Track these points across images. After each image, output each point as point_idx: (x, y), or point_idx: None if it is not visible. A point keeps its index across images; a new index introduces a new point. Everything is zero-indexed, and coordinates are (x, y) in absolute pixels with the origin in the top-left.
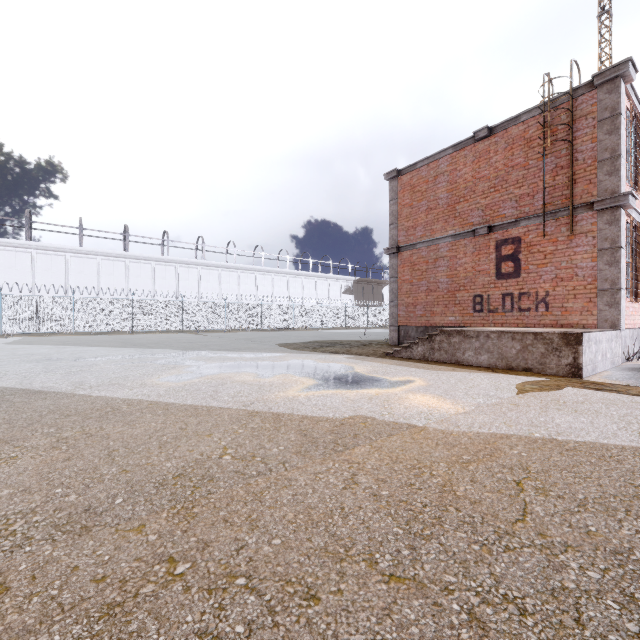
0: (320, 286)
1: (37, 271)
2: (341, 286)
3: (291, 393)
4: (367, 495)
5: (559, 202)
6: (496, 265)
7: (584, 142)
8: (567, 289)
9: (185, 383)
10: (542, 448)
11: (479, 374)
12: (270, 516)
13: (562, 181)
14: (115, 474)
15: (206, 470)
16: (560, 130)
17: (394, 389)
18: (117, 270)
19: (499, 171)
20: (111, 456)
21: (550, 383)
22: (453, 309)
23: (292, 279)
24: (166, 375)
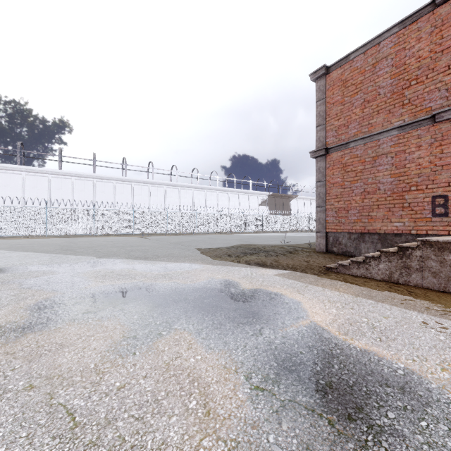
0: (242, 199)
1: (26, 188)
2: (258, 199)
3: None
4: None
5: None
6: None
7: None
8: None
9: None
10: None
11: None
12: None
13: None
14: None
15: None
16: None
17: None
18: (87, 187)
19: None
20: None
21: None
22: (400, 213)
23: (220, 194)
24: None
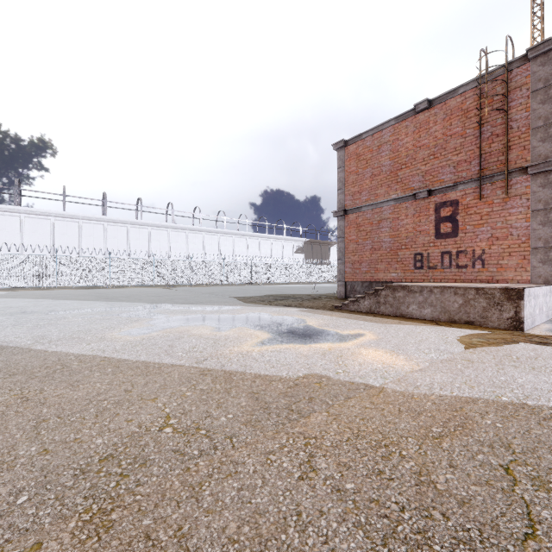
0: (275, 246)
1: (25, 233)
2: (293, 246)
3: (245, 348)
4: (329, 490)
5: (495, 167)
6: (435, 226)
7: (518, 111)
8: (502, 247)
9: (143, 337)
10: (516, 416)
11: (425, 327)
12: (206, 528)
13: (497, 148)
14: (32, 456)
15: (140, 449)
16: (496, 101)
17: (346, 343)
18: (96, 232)
19: (438, 140)
20: (37, 429)
21: (495, 336)
22: (395, 266)
23: (250, 240)
24: (127, 328)
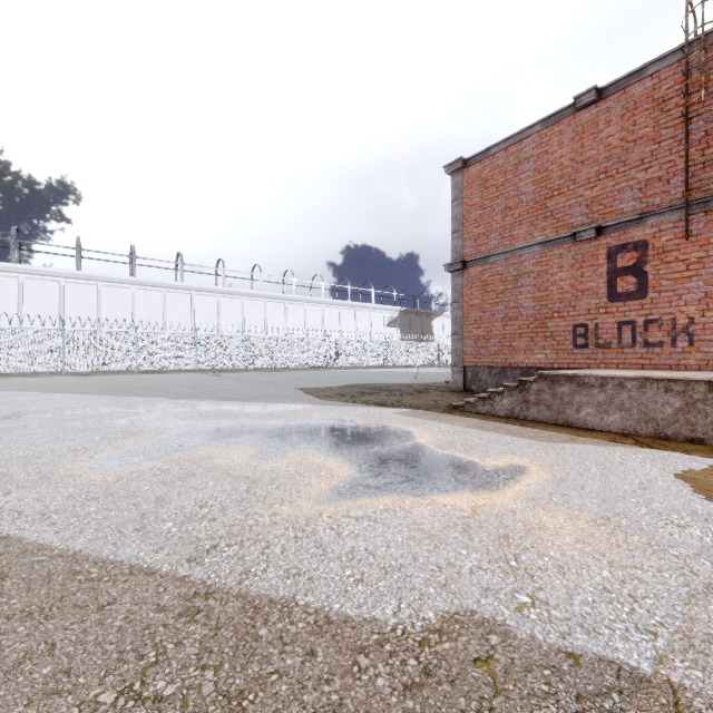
0: (360, 317)
1: (25, 299)
2: (385, 318)
3: (304, 507)
4: None
5: (711, 186)
6: (608, 282)
7: None
8: None
9: (122, 474)
10: None
11: (624, 450)
12: None
13: None
14: None
15: None
16: None
17: (502, 494)
18: (121, 298)
19: (613, 149)
20: None
21: None
22: (543, 344)
23: (328, 309)
24: (107, 452)
